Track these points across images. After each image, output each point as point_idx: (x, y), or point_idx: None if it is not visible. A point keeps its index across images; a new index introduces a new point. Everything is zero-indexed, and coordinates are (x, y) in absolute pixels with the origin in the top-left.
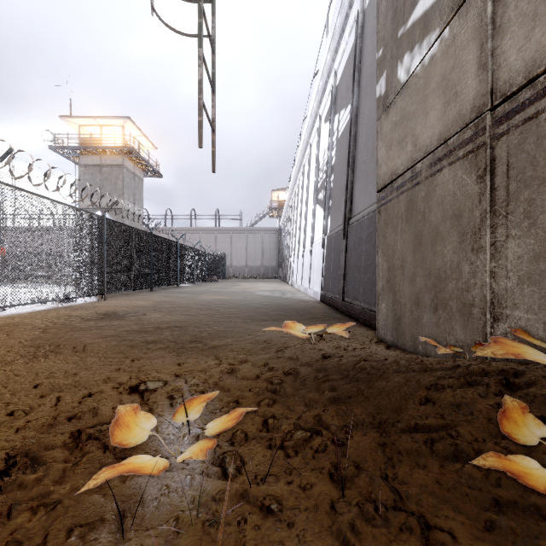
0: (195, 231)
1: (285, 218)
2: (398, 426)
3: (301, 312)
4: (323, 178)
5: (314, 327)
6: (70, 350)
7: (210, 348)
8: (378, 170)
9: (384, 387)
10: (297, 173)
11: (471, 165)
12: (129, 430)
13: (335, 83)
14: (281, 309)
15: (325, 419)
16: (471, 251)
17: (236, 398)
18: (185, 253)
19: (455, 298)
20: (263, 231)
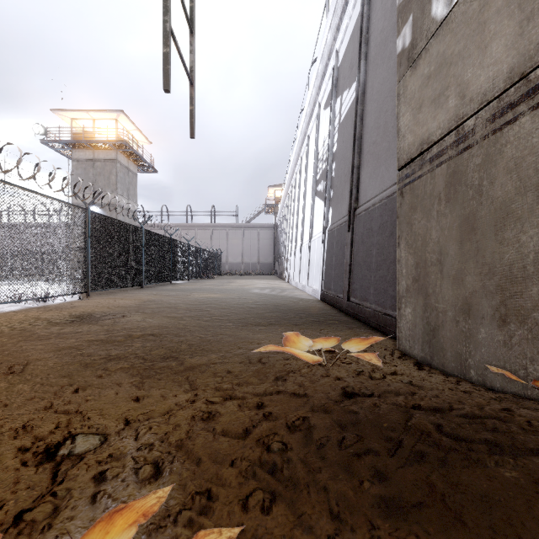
0: (191, 227)
1: (281, 214)
2: None
3: (301, 314)
4: (323, 168)
5: (323, 340)
6: (3, 371)
7: (186, 370)
8: (400, 142)
9: (489, 495)
10: (294, 167)
11: None
12: None
13: (337, 64)
14: (279, 309)
15: None
16: None
17: (207, 486)
18: (179, 249)
19: None
20: (259, 227)
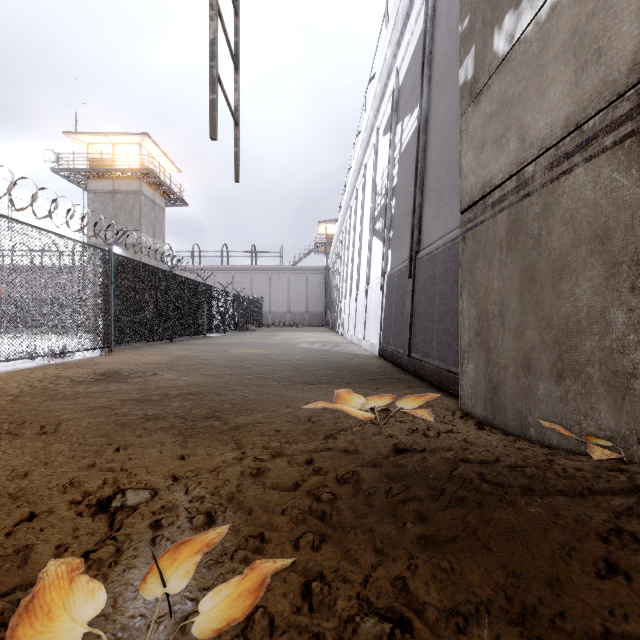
0: (228, 271)
1: (334, 255)
2: (568, 633)
3: (356, 371)
4: (382, 204)
5: (377, 398)
6: (35, 431)
7: (231, 429)
8: (462, 182)
9: (514, 527)
10: (348, 200)
11: (629, 155)
12: (45, 629)
13: (397, 84)
14: (331, 367)
15: (414, 590)
16: (629, 290)
17: (260, 530)
18: (214, 297)
19: (598, 362)
20: (307, 271)
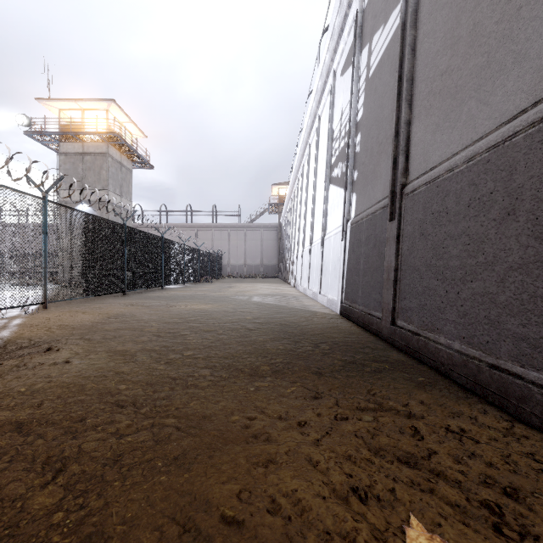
0: (191, 228)
1: (286, 213)
2: None
3: (321, 344)
4: (341, 147)
5: None
6: None
7: None
8: None
9: None
10: (301, 158)
11: None
12: None
13: (361, 6)
14: (287, 334)
15: None
16: None
17: None
18: (172, 250)
19: None
20: (262, 228)
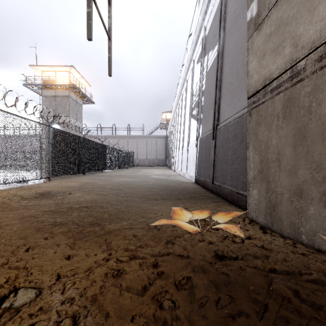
0: (115, 137)
1: (170, 129)
2: None
3: (183, 192)
4: (196, 100)
5: (199, 212)
6: None
7: (105, 234)
8: (249, 80)
9: None
10: (178, 100)
11: None
12: None
13: (205, 35)
14: (169, 189)
15: None
16: None
17: None
18: (107, 151)
19: None
20: (156, 137)
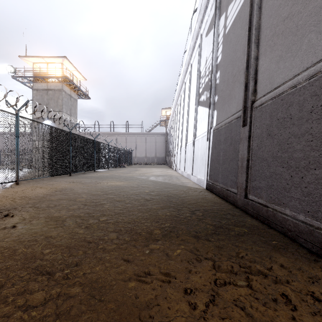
0: (113, 135)
1: (170, 126)
2: None
3: (196, 211)
4: (206, 81)
5: None
6: None
7: None
8: None
9: None
10: (179, 91)
11: None
12: None
13: None
14: (172, 203)
15: None
16: None
17: None
18: (101, 148)
19: None
20: (156, 135)
